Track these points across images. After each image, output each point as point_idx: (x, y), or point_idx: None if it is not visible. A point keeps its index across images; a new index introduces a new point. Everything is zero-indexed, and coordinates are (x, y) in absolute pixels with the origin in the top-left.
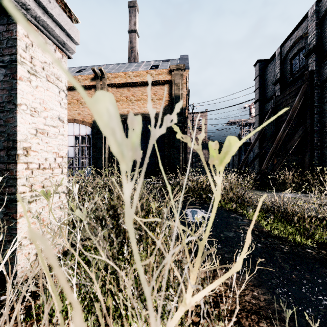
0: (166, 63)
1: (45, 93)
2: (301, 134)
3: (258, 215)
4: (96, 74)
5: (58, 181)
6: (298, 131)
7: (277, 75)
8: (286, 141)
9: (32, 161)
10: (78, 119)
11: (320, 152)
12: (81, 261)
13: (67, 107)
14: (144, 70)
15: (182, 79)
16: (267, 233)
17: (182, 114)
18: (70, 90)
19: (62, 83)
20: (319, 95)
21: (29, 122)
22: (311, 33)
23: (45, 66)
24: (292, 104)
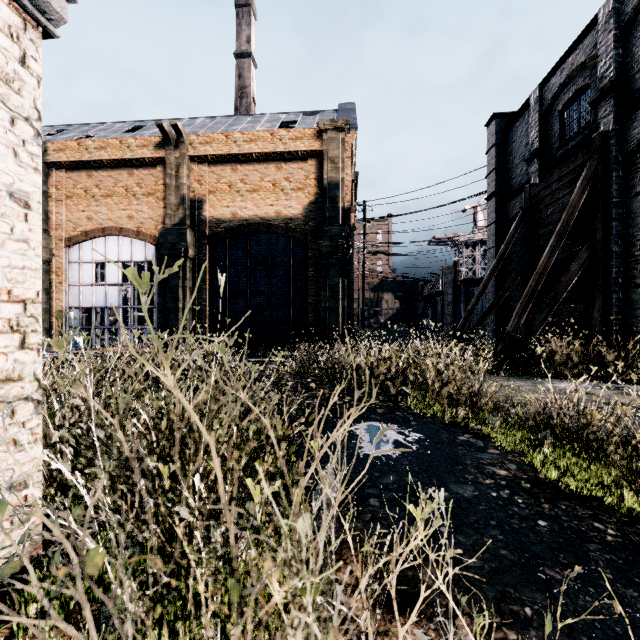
0: (312, 118)
1: None
2: (585, 260)
3: (518, 437)
4: (166, 136)
5: (8, 370)
6: (579, 255)
7: (533, 144)
8: (552, 275)
9: None
10: (129, 229)
11: (622, 297)
12: None
13: (105, 202)
14: (267, 130)
15: (343, 149)
16: (551, 485)
17: (344, 220)
18: (111, 168)
19: (21, 98)
20: (620, 182)
21: None
22: (604, 56)
23: None
24: (565, 202)
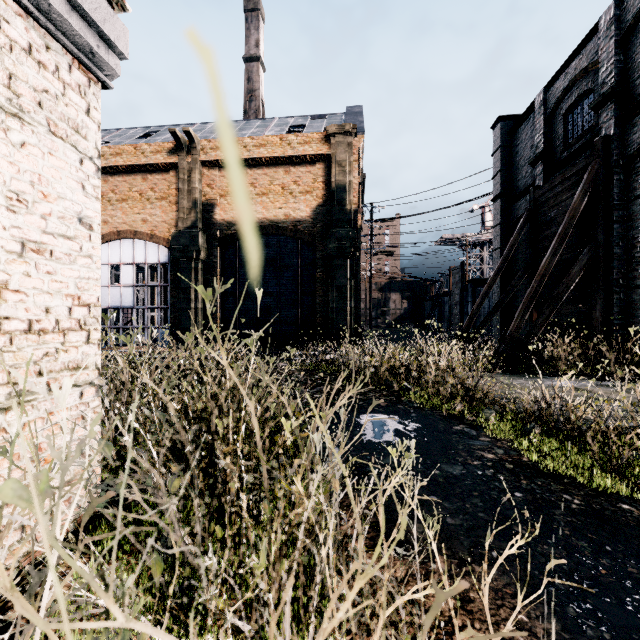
0: (320, 122)
1: (44, 161)
2: (587, 261)
3: (508, 428)
4: (178, 142)
5: (78, 360)
6: (581, 256)
7: (537, 147)
8: (556, 276)
9: (12, 314)
10: (143, 232)
11: (623, 298)
12: (48, 632)
13: (121, 206)
14: (276, 135)
15: (350, 153)
16: (532, 466)
17: (351, 222)
18: (126, 173)
19: (87, 142)
20: (621, 185)
21: (3, 224)
22: (606, 62)
23: (46, 100)
24: (568, 204)
